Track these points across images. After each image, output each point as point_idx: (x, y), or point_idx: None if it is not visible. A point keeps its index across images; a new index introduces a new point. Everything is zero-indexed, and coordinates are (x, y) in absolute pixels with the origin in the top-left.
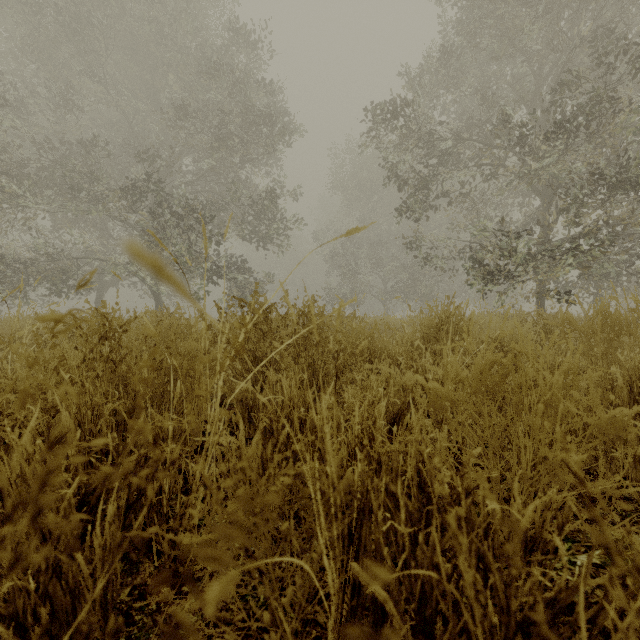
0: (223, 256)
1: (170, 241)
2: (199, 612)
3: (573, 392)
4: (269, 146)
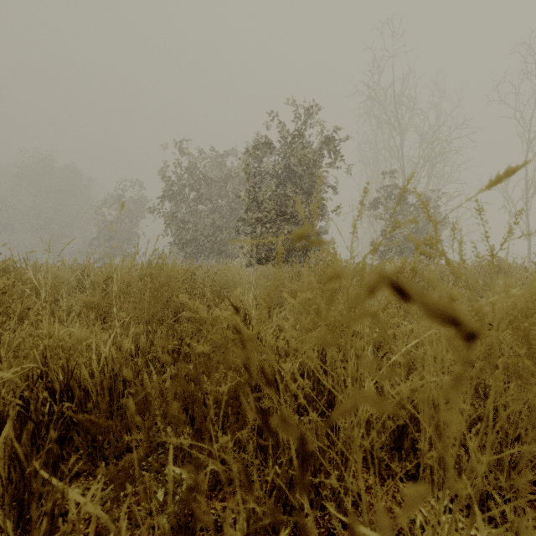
0: None
1: None
2: None
3: None
4: None
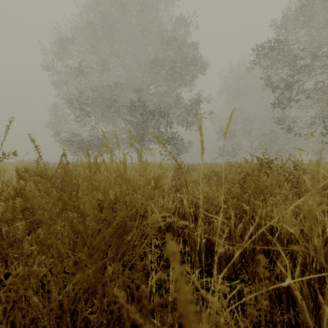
0: (169, 133)
1: (148, 127)
2: None
3: None
4: (194, 75)
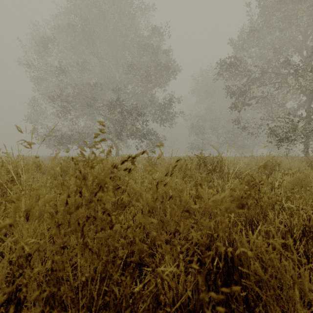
0: (145, 129)
1: (126, 124)
2: None
3: None
4: (167, 79)
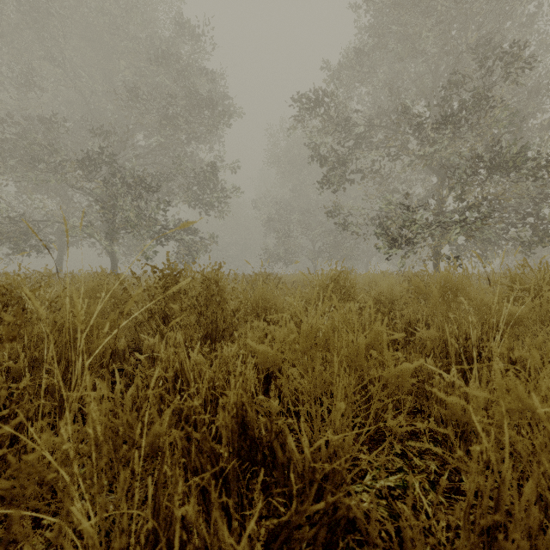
0: (171, 220)
1: (122, 207)
2: (49, 541)
3: (373, 351)
4: (211, 126)
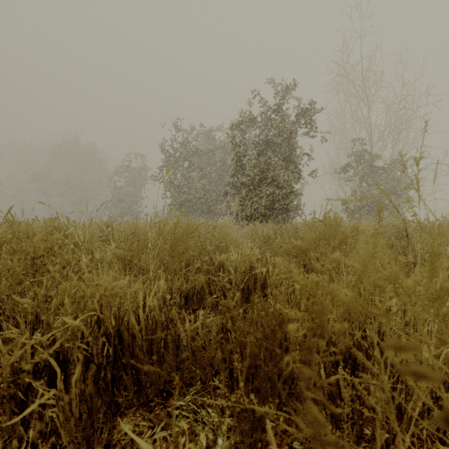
0: None
1: None
2: None
3: None
4: None
